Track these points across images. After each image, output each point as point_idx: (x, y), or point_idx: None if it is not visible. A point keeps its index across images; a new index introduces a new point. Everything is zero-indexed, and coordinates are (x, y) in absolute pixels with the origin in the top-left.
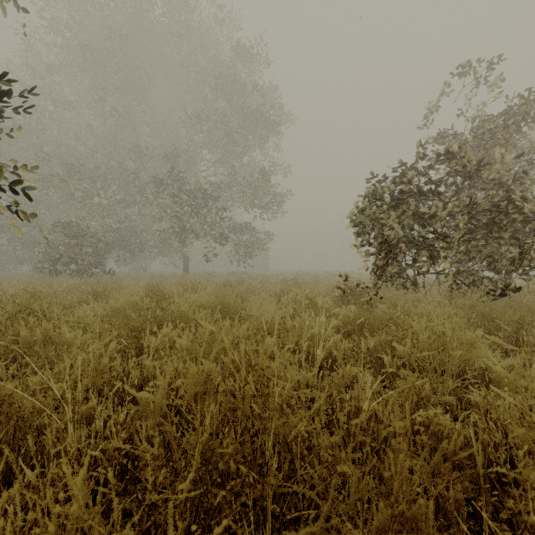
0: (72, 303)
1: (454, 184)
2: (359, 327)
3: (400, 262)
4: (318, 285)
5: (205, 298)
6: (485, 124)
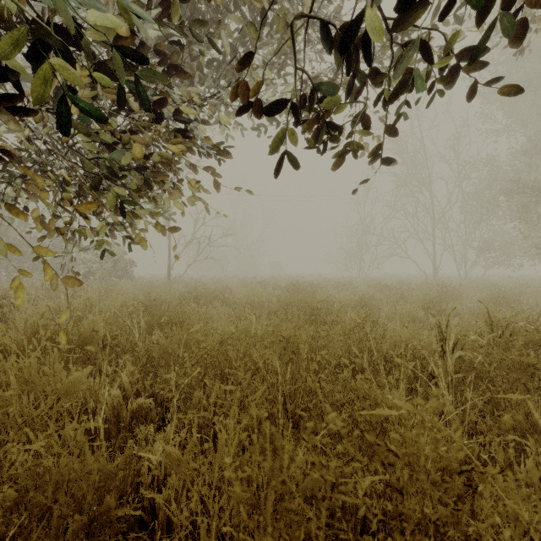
0: None
1: None
2: None
3: None
4: None
5: None
6: None
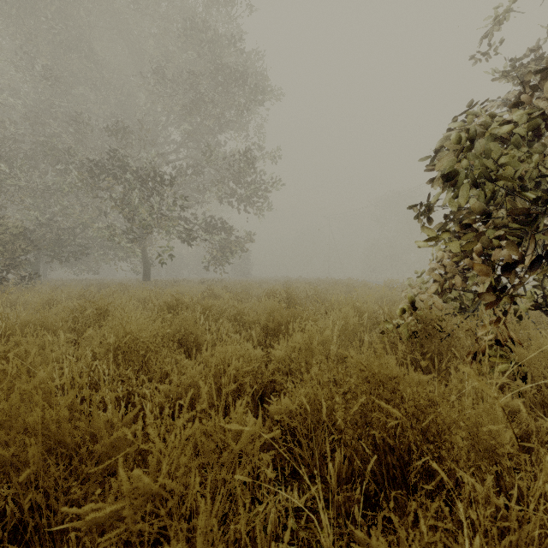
0: None
1: None
2: None
3: None
4: (344, 308)
5: None
6: None
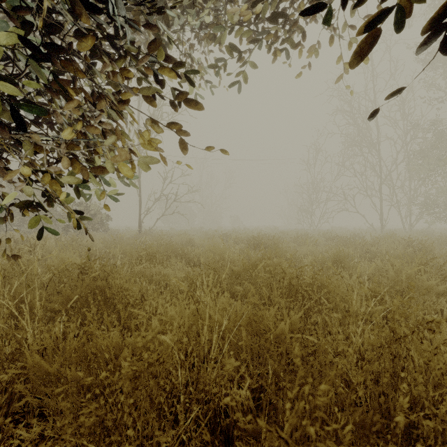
0: None
1: None
2: None
3: None
4: None
5: None
6: None
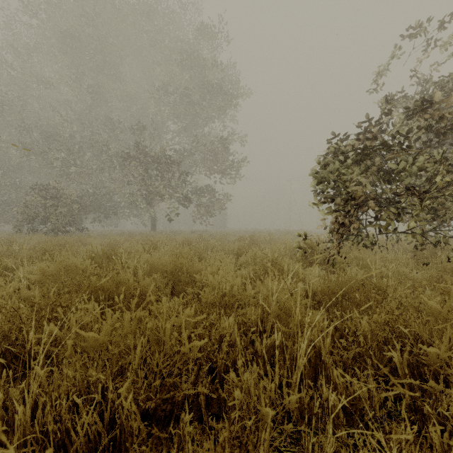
0: (17, 263)
1: (417, 140)
2: (337, 298)
3: (360, 221)
4: (277, 243)
5: (157, 259)
6: (442, 83)
